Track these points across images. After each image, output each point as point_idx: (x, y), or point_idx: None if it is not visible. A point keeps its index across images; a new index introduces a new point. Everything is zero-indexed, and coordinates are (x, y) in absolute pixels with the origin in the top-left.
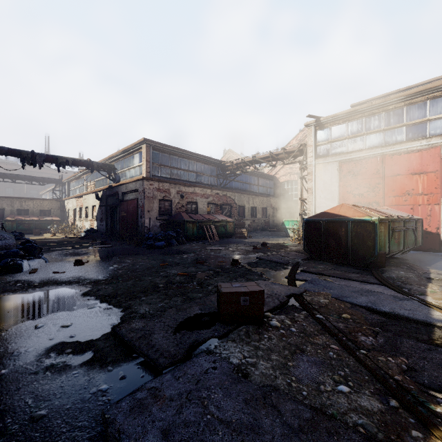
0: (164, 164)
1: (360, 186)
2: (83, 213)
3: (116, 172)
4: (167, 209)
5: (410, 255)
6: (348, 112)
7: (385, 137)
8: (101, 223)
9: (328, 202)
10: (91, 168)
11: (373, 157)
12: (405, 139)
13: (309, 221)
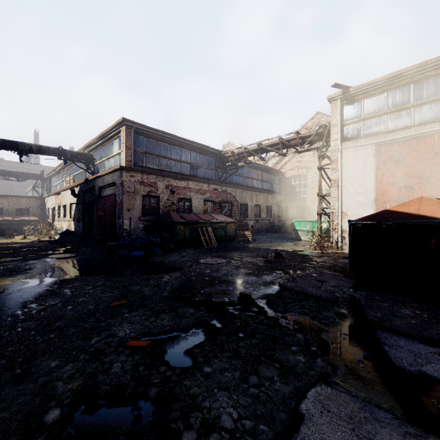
0: (149, 151)
1: (408, 176)
2: (62, 212)
3: (94, 163)
4: (153, 207)
5: None
6: (390, 77)
7: None
8: (78, 224)
9: (360, 197)
10: (64, 158)
11: (428, 135)
12: None
13: (361, 225)
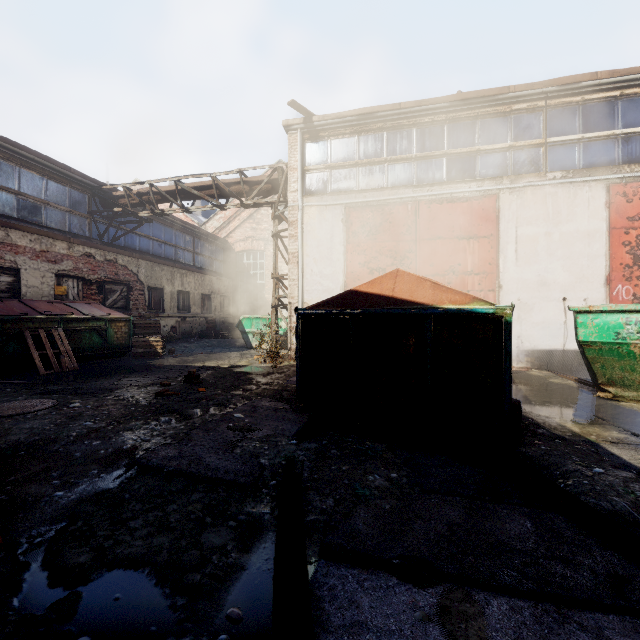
0: None
1: (381, 255)
2: None
3: None
4: None
5: None
6: (362, 113)
7: (417, 171)
8: None
9: (326, 281)
10: None
11: (402, 202)
12: (446, 178)
13: (315, 316)
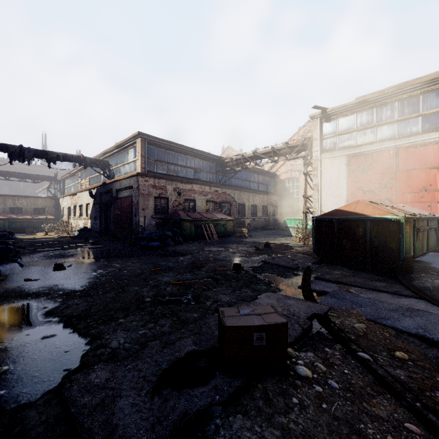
0: (160, 159)
1: (371, 182)
2: (78, 211)
3: (110, 168)
4: (163, 207)
5: (430, 257)
6: (357, 102)
7: (398, 129)
8: (95, 222)
9: (335, 199)
10: (84, 164)
11: (386, 150)
12: (421, 130)
13: (320, 219)
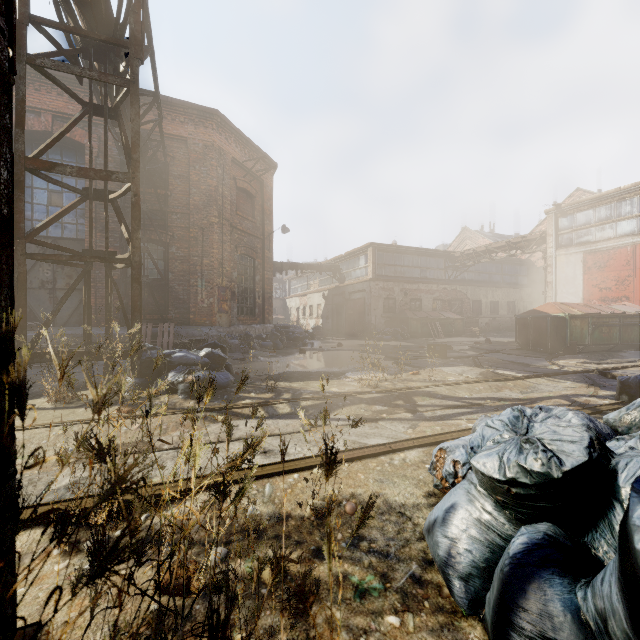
0: (387, 263)
1: (608, 279)
2: (308, 311)
3: (341, 272)
4: (391, 307)
5: None
6: (593, 198)
7: (637, 224)
8: (327, 321)
9: (571, 296)
10: (320, 270)
11: (623, 247)
12: None
13: (520, 317)
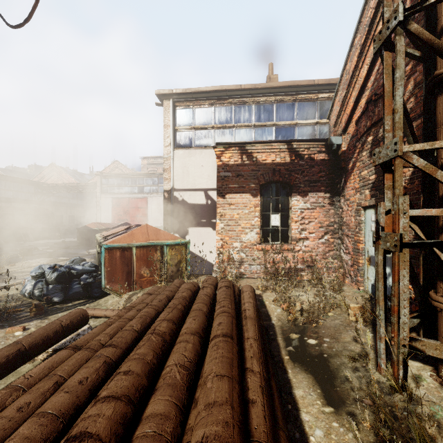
0: None
1: (121, 211)
2: None
3: None
4: None
5: None
6: (115, 174)
7: (130, 189)
8: None
9: (107, 217)
10: None
11: (126, 198)
12: (137, 192)
13: (79, 229)
